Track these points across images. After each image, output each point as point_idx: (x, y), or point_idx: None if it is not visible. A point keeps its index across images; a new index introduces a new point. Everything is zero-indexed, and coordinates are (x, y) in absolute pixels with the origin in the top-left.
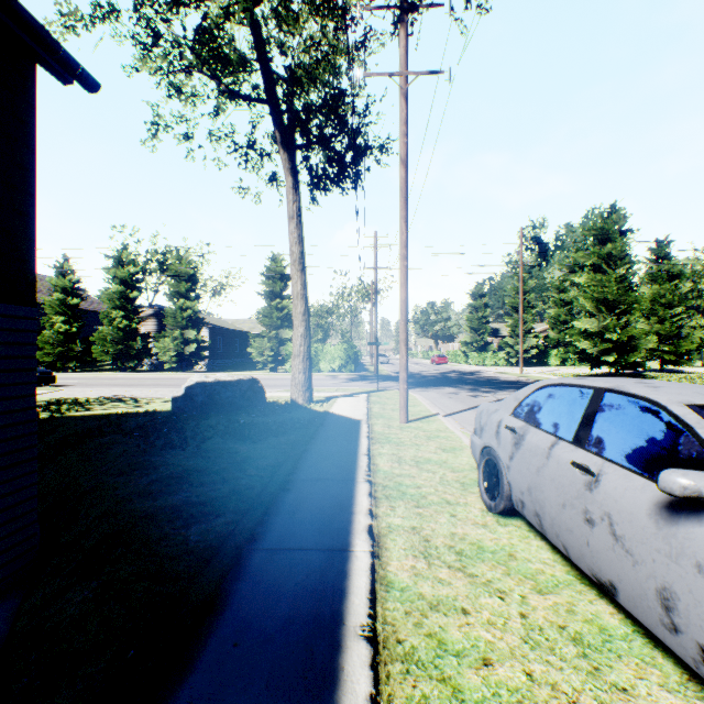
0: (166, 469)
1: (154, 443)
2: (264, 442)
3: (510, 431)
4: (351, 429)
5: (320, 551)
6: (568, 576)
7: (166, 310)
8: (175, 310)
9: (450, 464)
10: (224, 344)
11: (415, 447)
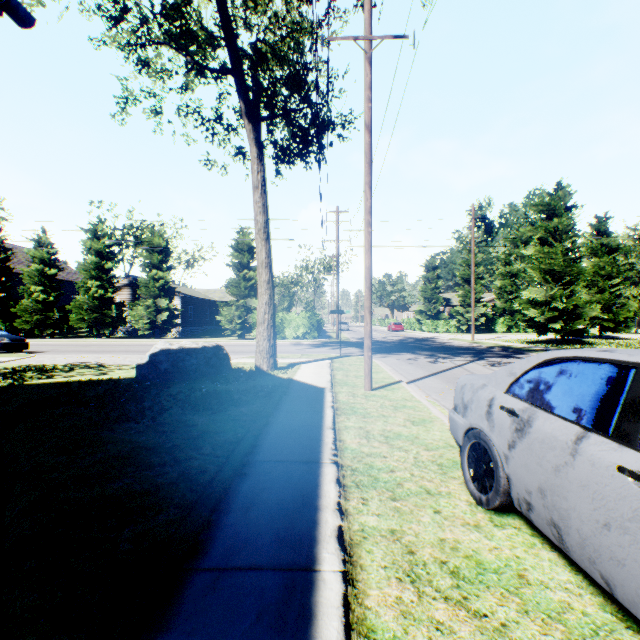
0: (114, 446)
1: (107, 416)
2: (224, 413)
3: (508, 413)
4: (315, 398)
5: (278, 572)
6: (605, 615)
7: (139, 280)
8: (148, 280)
9: (422, 440)
10: (196, 313)
11: (382, 418)
